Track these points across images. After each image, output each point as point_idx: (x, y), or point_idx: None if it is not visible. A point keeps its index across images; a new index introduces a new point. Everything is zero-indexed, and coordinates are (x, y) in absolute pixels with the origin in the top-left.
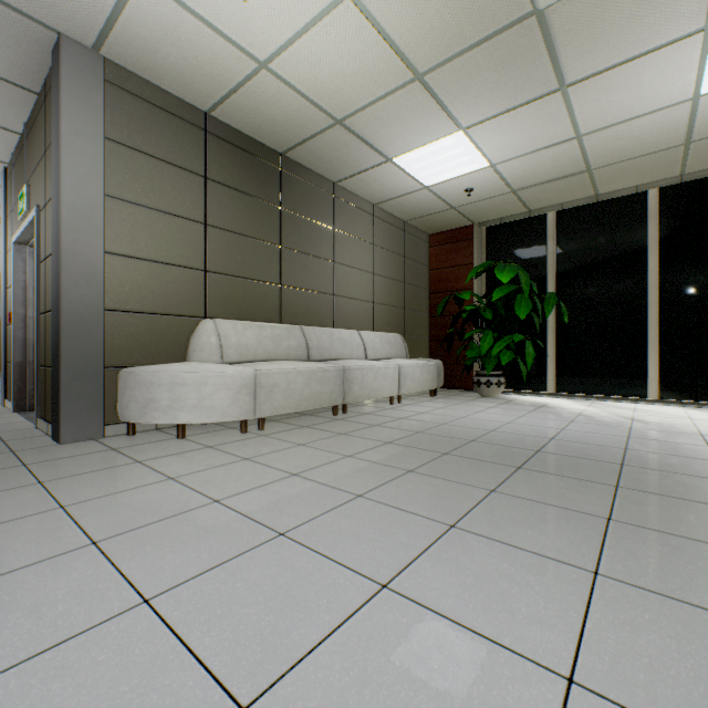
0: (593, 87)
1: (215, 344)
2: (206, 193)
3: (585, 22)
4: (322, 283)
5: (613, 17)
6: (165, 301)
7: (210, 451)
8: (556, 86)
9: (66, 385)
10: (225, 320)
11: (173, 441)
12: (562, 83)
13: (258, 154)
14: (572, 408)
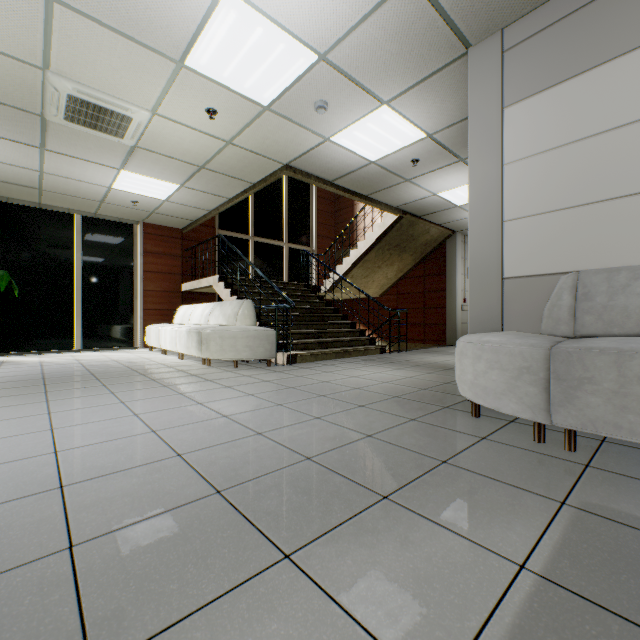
0: (62, 158)
1: None
2: None
3: (69, 136)
4: None
5: (83, 143)
6: None
7: None
8: (40, 146)
9: None
10: None
11: None
12: (44, 147)
13: None
14: (32, 360)
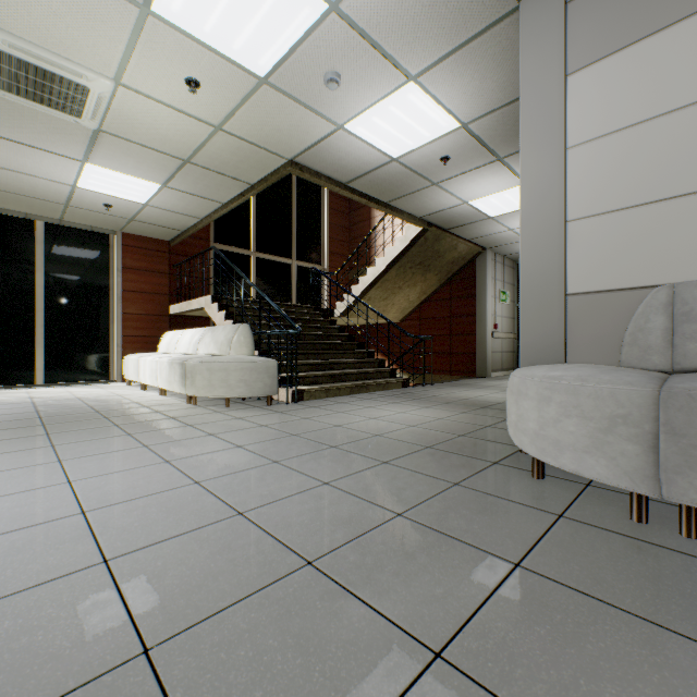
0: (6, 145)
1: None
2: None
3: (10, 114)
4: None
5: (31, 124)
6: None
7: None
8: None
9: None
10: None
11: None
12: None
13: None
14: None
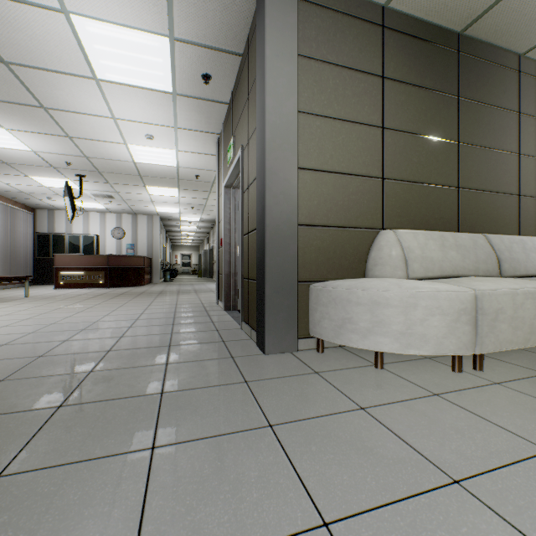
0: None
1: (398, 257)
2: (382, 93)
3: None
4: (504, 182)
5: None
6: (346, 213)
7: (449, 408)
8: None
9: (269, 298)
10: (403, 230)
11: (373, 372)
12: None
13: (433, 40)
14: None
